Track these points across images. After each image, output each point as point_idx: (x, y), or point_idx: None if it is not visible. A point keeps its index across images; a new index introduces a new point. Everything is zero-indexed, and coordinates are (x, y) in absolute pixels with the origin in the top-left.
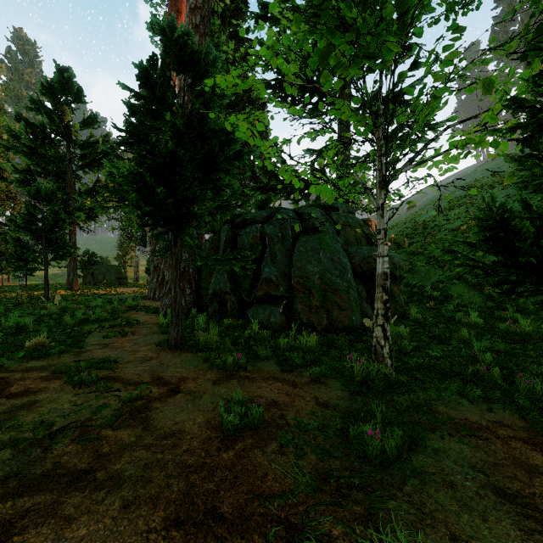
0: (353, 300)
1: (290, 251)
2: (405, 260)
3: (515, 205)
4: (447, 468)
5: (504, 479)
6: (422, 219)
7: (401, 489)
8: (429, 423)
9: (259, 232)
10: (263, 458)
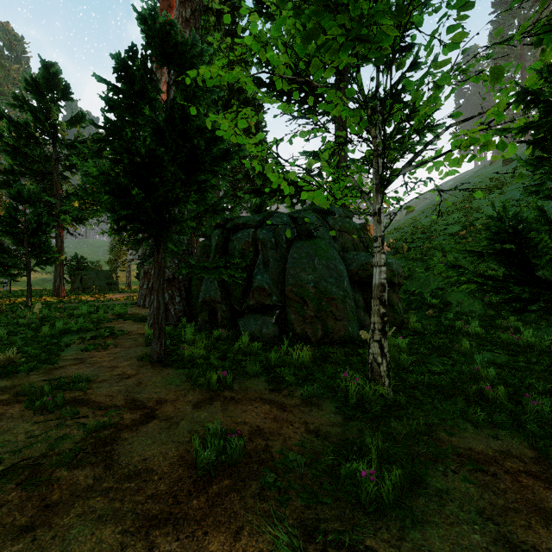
0: (349, 310)
1: (284, 258)
2: (403, 266)
3: (513, 210)
4: (452, 516)
5: (517, 530)
6: (420, 223)
7: (399, 547)
8: (430, 455)
9: (251, 238)
10: (240, 506)
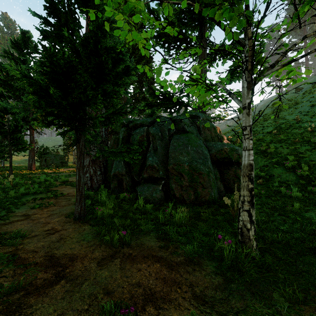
0: (212, 181)
1: (167, 146)
2: None
3: (305, 118)
4: None
5: None
6: None
7: None
8: None
9: (145, 132)
10: None
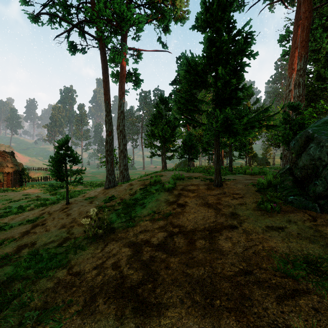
0: None
1: None
2: None
3: None
4: None
5: None
6: None
7: None
8: None
9: None
10: None
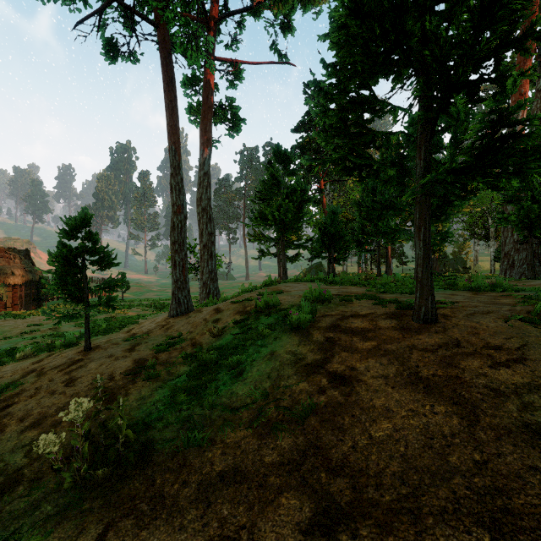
0: None
1: None
2: None
3: None
4: None
5: None
6: None
7: None
8: None
9: None
10: None
